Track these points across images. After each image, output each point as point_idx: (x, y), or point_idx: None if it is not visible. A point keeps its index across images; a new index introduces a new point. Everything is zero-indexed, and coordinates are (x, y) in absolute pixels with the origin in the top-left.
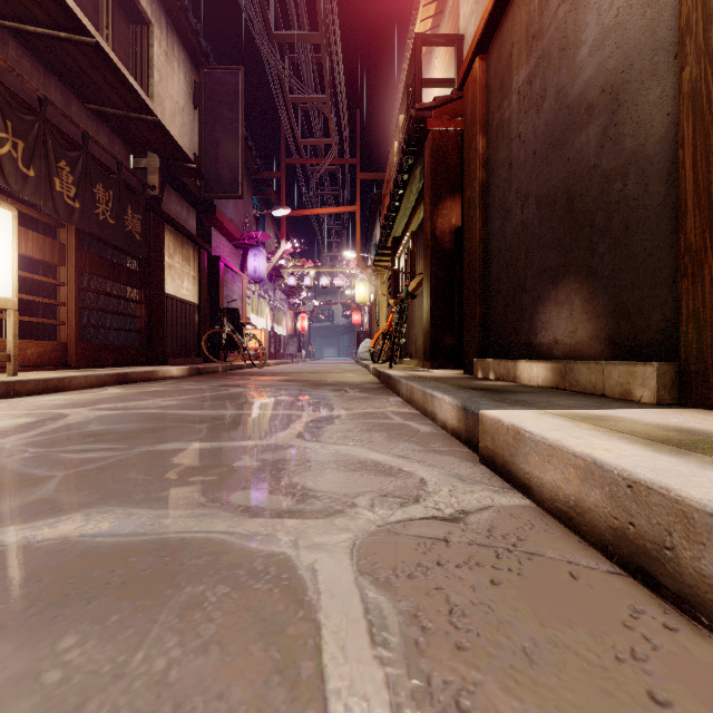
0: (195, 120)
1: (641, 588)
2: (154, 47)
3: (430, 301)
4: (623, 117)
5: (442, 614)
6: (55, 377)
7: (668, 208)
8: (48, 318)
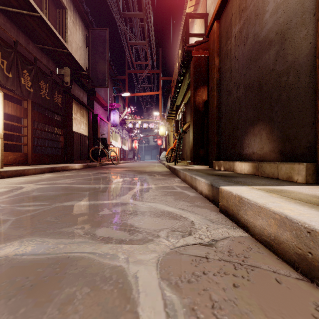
0: (86, 53)
1: (317, 289)
2: (67, 19)
3: (193, 134)
4: (287, 45)
5: (208, 308)
6: (20, 169)
7: (310, 88)
8: (20, 142)
